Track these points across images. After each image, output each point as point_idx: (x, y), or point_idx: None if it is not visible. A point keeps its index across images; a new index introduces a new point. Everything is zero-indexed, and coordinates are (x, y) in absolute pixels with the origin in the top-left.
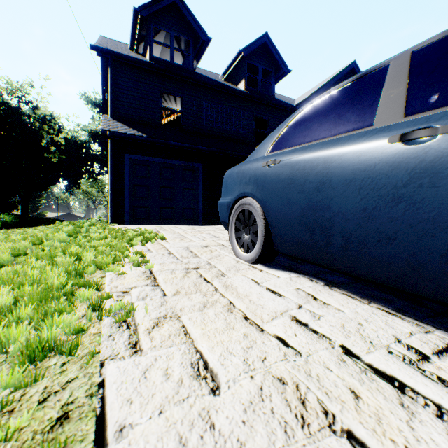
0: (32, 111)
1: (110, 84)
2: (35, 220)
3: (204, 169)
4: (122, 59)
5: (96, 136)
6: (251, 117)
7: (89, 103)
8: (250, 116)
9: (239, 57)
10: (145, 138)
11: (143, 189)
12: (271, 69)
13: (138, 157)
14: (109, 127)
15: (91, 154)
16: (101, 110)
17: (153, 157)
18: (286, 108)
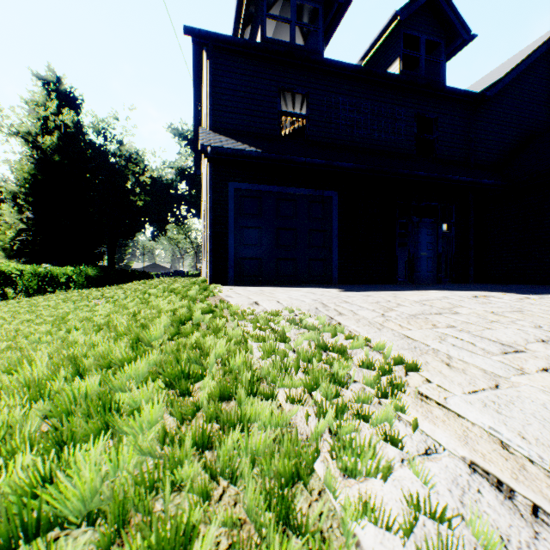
0: (118, 151)
1: (209, 82)
2: (120, 272)
3: (339, 200)
4: (226, 43)
5: (183, 173)
6: (410, 116)
7: (176, 135)
8: (408, 115)
9: (391, 25)
10: (261, 155)
11: (254, 232)
12: (440, 39)
13: (247, 186)
14: (210, 141)
15: (178, 195)
16: (188, 143)
17: (267, 185)
18: (467, 96)
